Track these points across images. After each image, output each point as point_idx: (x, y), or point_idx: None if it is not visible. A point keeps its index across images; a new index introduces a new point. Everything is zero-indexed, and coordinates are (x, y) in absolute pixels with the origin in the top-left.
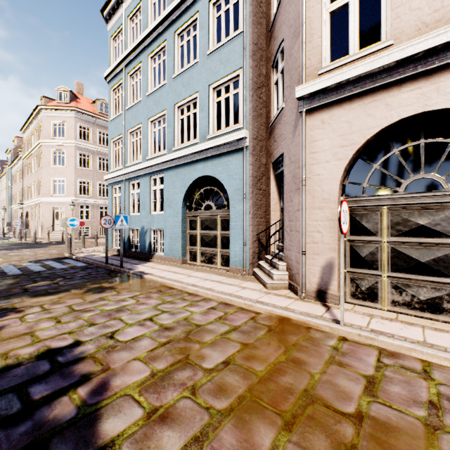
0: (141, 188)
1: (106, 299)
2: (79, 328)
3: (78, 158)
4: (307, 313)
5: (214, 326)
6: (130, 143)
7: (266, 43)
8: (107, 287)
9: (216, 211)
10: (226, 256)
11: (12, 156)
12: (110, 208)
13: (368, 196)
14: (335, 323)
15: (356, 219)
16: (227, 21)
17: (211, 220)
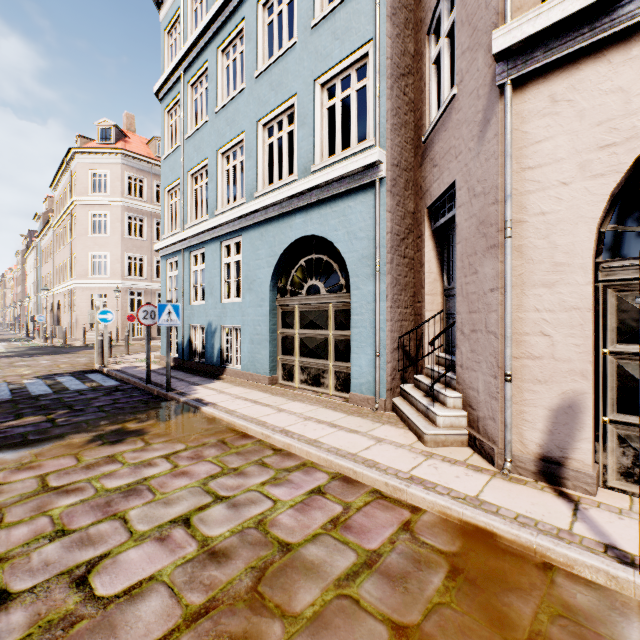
0: (207, 261)
1: (118, 461)
2: (27, 546)
3: (126, 223)
4: (532, 519)
5: (320, 551)
6: (191, 192)
7: None
8: (132, 432)
9: (327, 297)
10: (344, 374)
11: (41, 224)
12: (164, 294)
13: None
14: (621, 564)
15: (636, 306)
16: None
17: (317, 312)
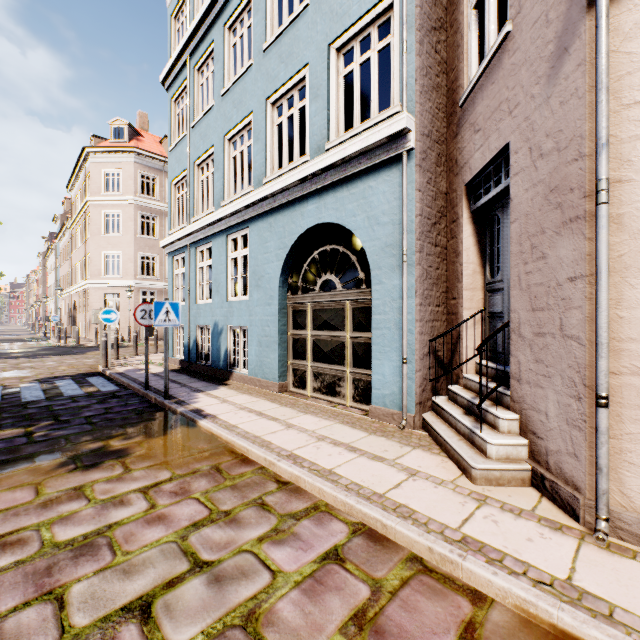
0: (213, 256)
1: (84, 496)
2: None
3: (139, 222)
4: None
5: None
6: (198, 183)
7: None
8: (114, 452)
9: (344, 294)
10: (364, 382)
11: (60, 225)
12: (170, 293)
13: None
14: None
15: None
16: None
17: (332, 310)
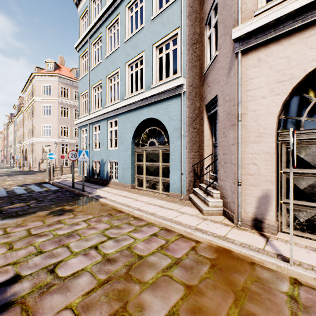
0: (101, 129)
1: (62, 223)
2: (26, 257)
3: (60, 110)
4: (248, 245)
5: (155, 258)
6: (93, 96)
7: (199, 7)
8: (67, 210)
9: (159, 147)
10: (167, 183)
11: (17, 110)
12: (79, 145)
13: (307, 129)
14: (283, 261)
15: None
16: (167, 3)
17: (154, 154)
